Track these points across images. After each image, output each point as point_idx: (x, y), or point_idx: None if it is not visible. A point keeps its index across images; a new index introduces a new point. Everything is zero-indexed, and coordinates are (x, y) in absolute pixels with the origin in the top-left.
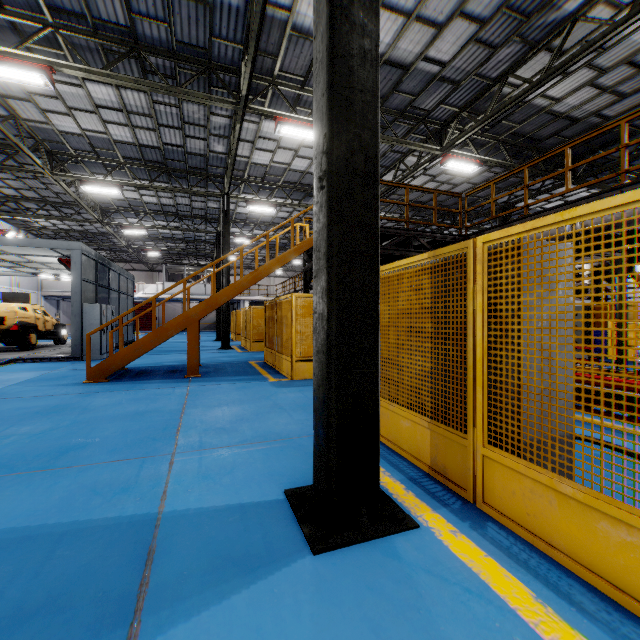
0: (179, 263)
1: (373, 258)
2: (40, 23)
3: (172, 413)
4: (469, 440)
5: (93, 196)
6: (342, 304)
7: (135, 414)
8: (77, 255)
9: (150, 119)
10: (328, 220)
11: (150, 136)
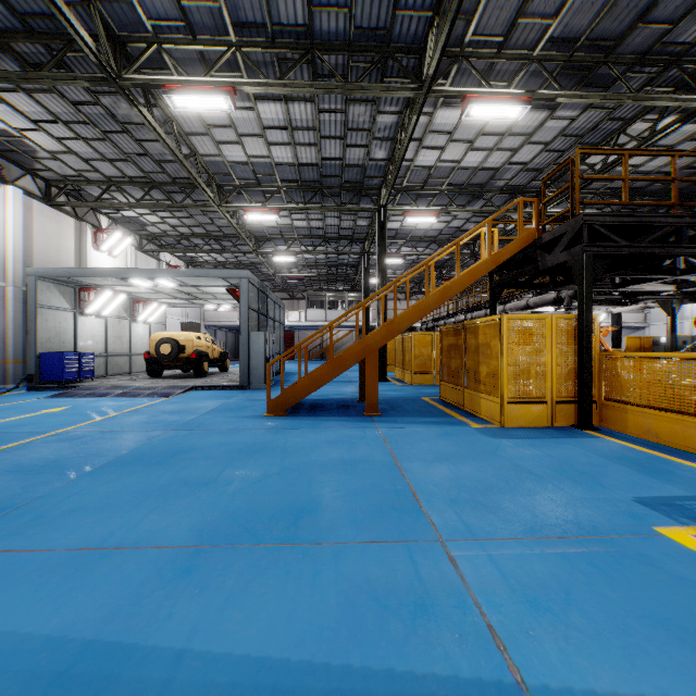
0: (319, 289)
1: None
2: (224, 45)
3: (387, 467)
4: None
5: (249, 226)
6: None
7: (344, 464)
8: (245, 283)
9: (313, 133)
10: None
11: (310, 152)
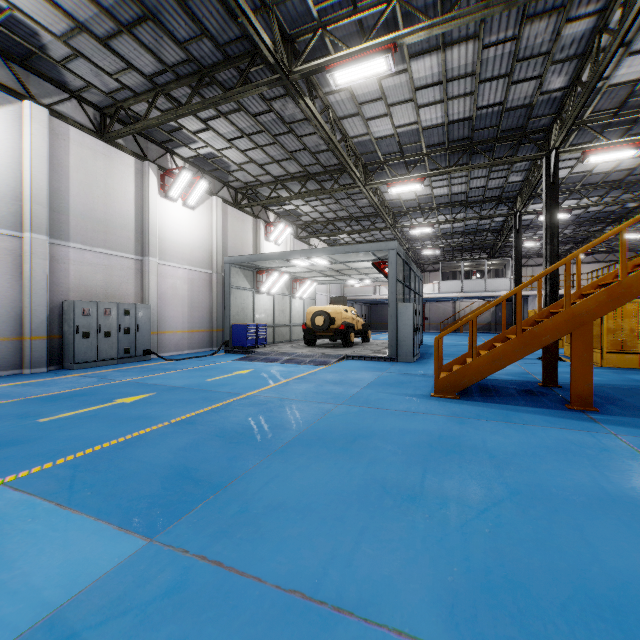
0: (453, 260)
1: None
2: (385, 3)
3: None
4: None
5: (388, 203)
6: None
7: (613, 501)
8: (393, 255)
9: (470, 79)
10: None
11: (463, 105)
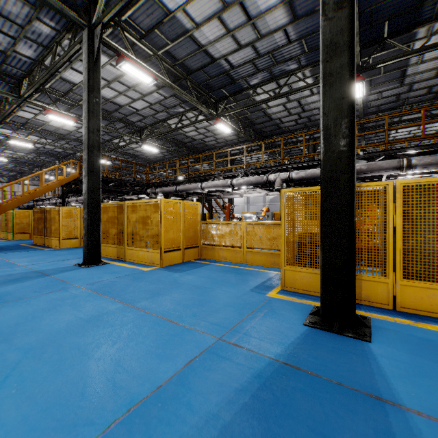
0: None
1: (99, 206)
2: None
3: (2, 261)
4: (124, 246)
5: None
6: (91, 216)
7: None
8: None
9: None
10: (88, 197)
11: None
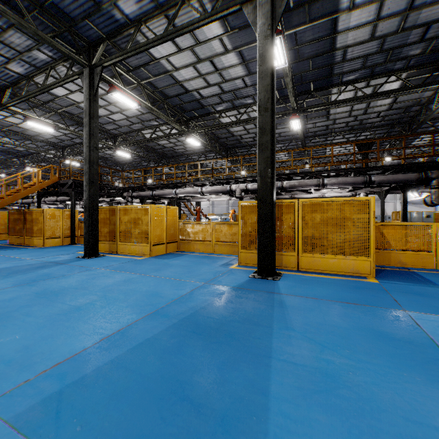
0: None
1: (98, 209)
2: None
3: (3, 257)
4: (116, 242)
5: None
6: (92, 218)
7: None
8: None
9: None
10: (89, 203)
11: None
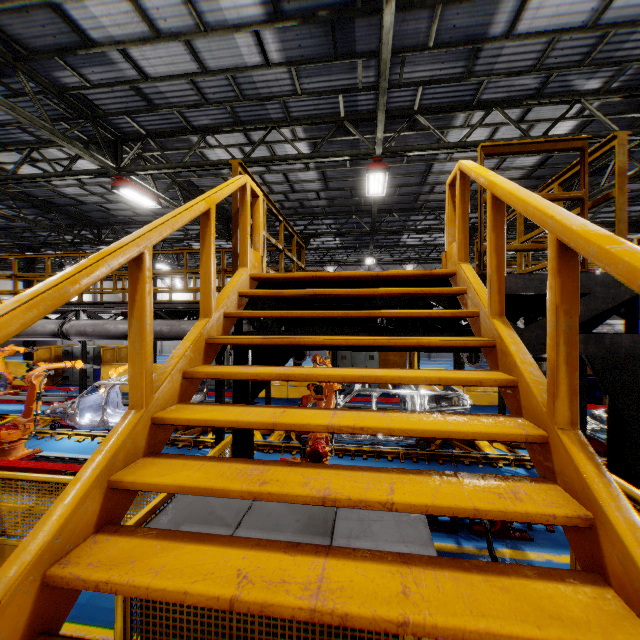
0: None
1: None
2: None
3: None
4: None
5: None
6: None
7: None
8: None
9: None
10: None
11: None
